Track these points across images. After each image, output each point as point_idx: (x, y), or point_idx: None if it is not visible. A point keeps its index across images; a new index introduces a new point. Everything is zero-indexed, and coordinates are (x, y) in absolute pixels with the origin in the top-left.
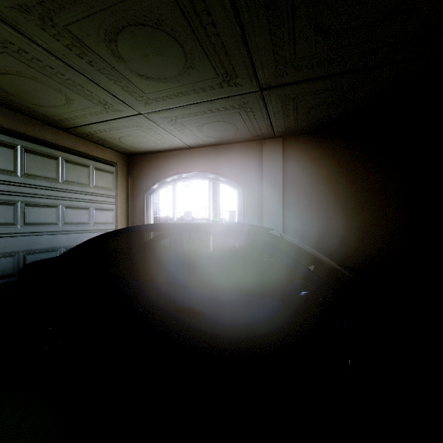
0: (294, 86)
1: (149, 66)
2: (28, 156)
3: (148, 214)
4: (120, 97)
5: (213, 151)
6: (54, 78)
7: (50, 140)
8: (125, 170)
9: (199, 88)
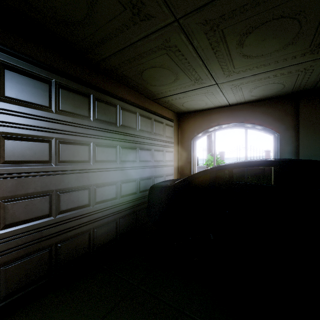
0: None
1: (257, 48)
2: (141, 118)
3: (194, 155)
4: (213, 74)
5: (250, 107)
6: (180, 66)
7: (148, 107)
8: (177, 124)
9: (282, 59)
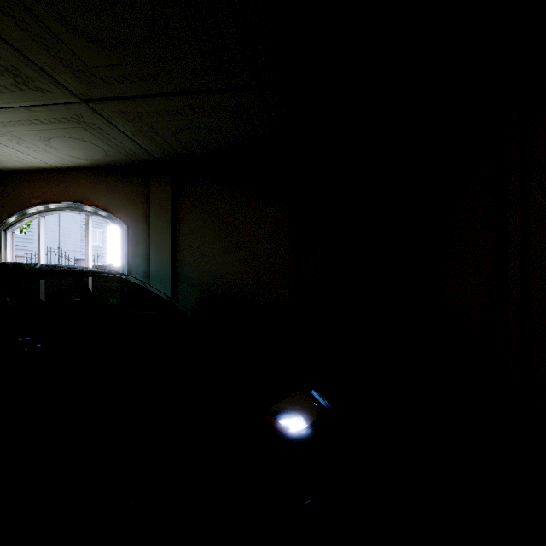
0: (124, 103)
1: None
2: None
3: (1, 258)
4: None
5: (91, 177)
6: None
7: None
8: None
9: None
